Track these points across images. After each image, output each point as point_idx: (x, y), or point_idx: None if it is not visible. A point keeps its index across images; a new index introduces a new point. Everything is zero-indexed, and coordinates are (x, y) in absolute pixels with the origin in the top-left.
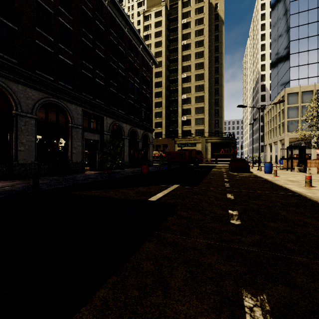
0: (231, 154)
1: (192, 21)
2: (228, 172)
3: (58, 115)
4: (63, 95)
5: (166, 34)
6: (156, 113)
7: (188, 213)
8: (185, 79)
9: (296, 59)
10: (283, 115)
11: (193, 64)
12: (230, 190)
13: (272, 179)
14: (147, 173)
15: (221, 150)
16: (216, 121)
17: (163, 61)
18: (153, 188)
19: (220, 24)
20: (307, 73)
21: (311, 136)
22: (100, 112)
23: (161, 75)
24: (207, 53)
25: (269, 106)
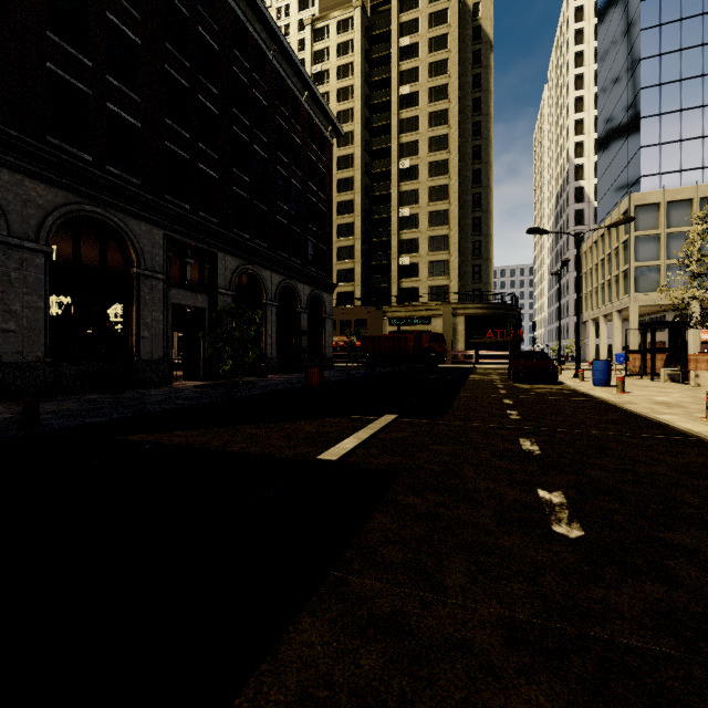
0: (510, 341)
1: (422, 41)
2: (508, 382)
3: (105, 246)
4: (116, 199)
5: (363, 70)
6: (341, 250)
7: (427, 500)
8: (406, 173)
9: (654, 128)
10: (625, 254)
11: (423, 139)
12: (525, 429)
13: (618, 400)
14: (319, 385)
15: (486, 332)
16: (475, 267)
17: (357, 131)
18: (333, 423)
19: (484, 49)
20: (680, 159)
21: (689, 301)
22: (209, 243)
23: (353, 163)
24: (455, 113)
25: (594, 236)
